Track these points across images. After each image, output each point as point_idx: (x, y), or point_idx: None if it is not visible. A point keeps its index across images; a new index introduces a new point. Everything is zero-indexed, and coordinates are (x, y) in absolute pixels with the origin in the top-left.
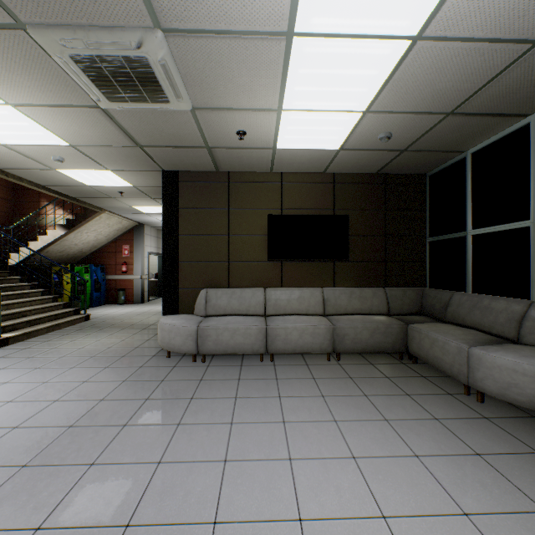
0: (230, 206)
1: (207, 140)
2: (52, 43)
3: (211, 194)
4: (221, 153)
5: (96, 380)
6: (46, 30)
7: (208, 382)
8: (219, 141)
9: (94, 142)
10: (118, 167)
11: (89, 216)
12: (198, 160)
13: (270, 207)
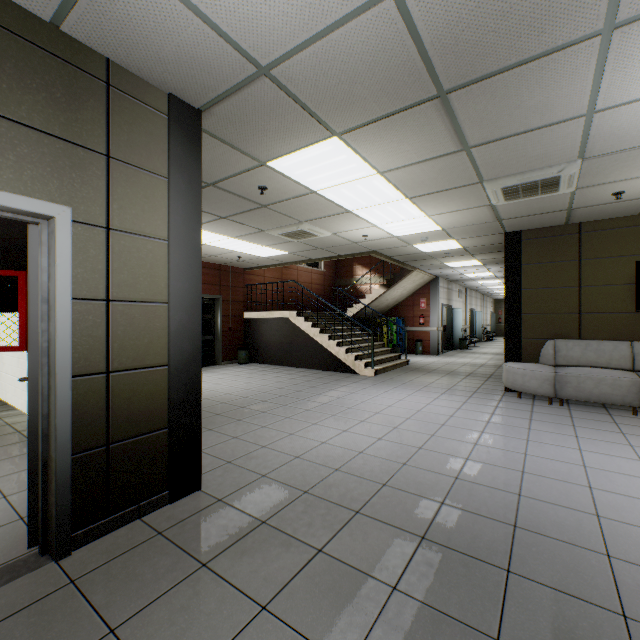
0: (580, 257)
1: (572, 204)
2: (495, 185)
3: (557, 247)
4: (580, 211)
5: (472, 403)
6: (495, 180)
7: (580, 419)
8: (585, 203)
9: (462, 224)
10: (463, 237)
11: (404, 276)
12: (549, 220)
13: (637, 253)
